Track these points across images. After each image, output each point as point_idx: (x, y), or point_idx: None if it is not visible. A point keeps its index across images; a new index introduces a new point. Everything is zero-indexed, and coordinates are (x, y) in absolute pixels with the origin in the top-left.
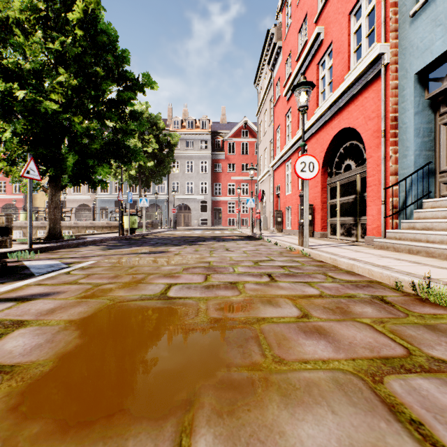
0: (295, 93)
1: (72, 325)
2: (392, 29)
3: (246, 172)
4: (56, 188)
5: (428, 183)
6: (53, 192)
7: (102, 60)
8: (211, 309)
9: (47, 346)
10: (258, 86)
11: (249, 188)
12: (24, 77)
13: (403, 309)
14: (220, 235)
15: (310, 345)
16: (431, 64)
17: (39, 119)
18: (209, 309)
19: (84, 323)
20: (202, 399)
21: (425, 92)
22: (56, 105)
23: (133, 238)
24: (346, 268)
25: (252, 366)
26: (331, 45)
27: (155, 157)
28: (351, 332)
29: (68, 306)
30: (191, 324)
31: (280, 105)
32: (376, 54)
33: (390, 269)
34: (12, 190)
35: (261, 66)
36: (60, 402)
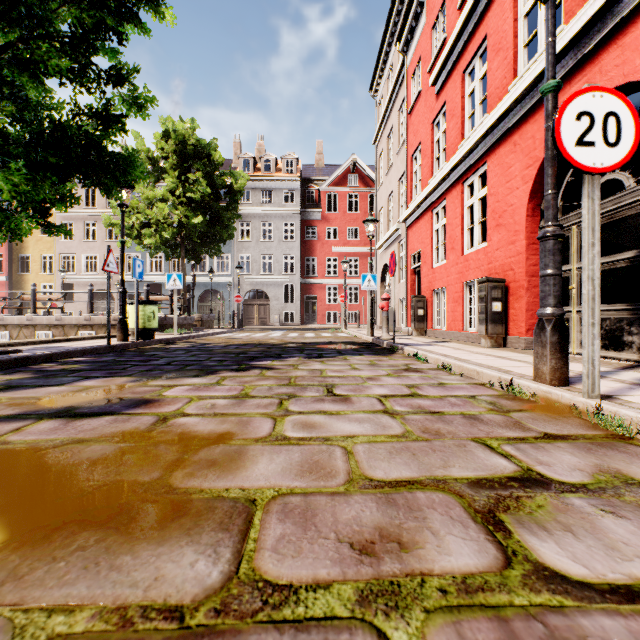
0: None
1: None
2: None
3: (356, 240)
4: None
5: None
6: None
7: None
8: None
9: None
10: (377, 95)
11: (360, 265)
12: None
13: None
14: (313, 341)
15: None
16: None
17: None
18: None
19: None
20: None
21: None
22: None
23: (141, 348)
24: None
25: None
26: None
27: (206, 209)
28: None
29: None
30: None
31: (421, 107)
32: None
33: None
34: None
35: (383, 55)
36: None
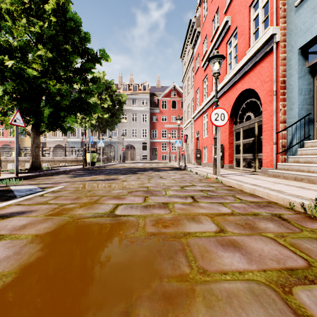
0: (210, 63)
1: (38, 239)
2: (282, 16)
3: (175, 122)
4: (37, 133)
5: (308, 128)
6: (35, 135)
7: (70, 40)
8: (148, 225)
9: (13, 257)
10: (183, 60)
11: (177, 133)
12: (12, 51)
13: (297, 225)
14: (156, 167)
15: (227, 257)
16: (311, 41)
17: (23, 82)
18: (146, 225)
19: (47, 237)
20: (138, 311)
21: (306, 62)
22: (35, 72)
23: (93, 169)
24: (249, 192)
25: (181, 277)
26: (236, 29)
27: (109, 111)
28: (259, 245)
29: (37, 222)
30: (132, 238)
31: (199, 73)
32: (269, 35)
33: (283, 192)
34: (8, 134)
35: (185, 45)
36: (14, 314)
